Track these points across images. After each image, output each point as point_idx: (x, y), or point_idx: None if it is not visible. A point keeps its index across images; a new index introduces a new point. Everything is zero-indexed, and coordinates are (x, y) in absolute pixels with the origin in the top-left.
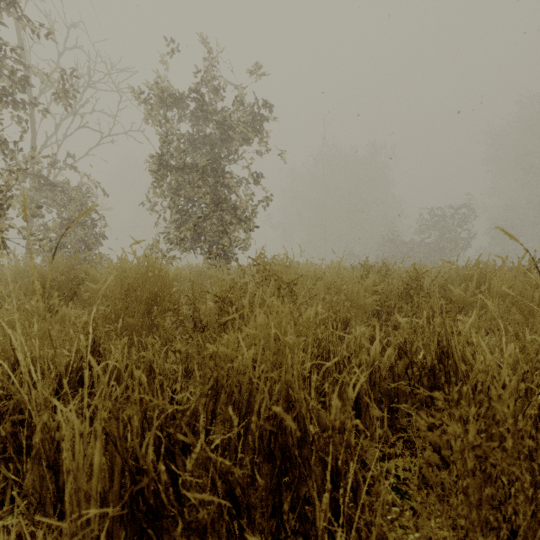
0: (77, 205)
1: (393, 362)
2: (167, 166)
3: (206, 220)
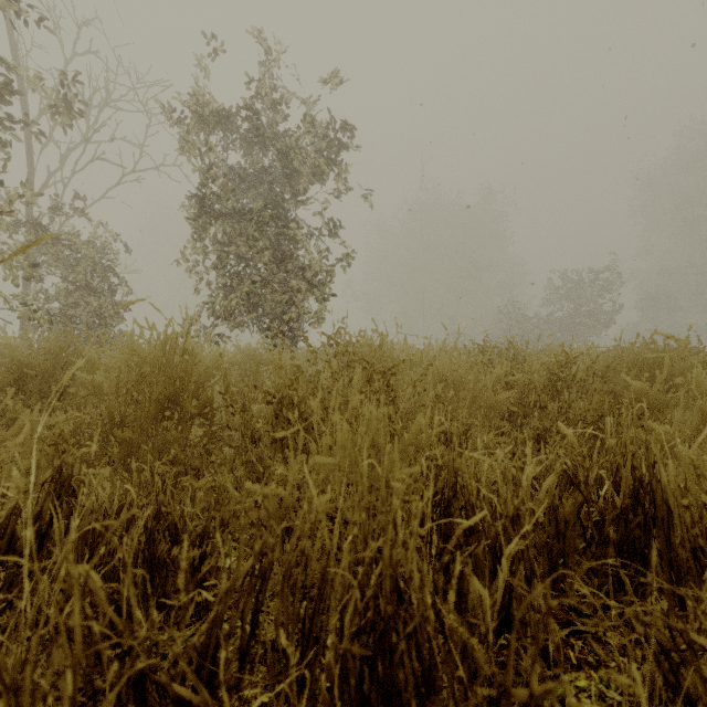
0: (88, 265)
1: (555, 500)
2: (212, 212)
3: (265, 286)
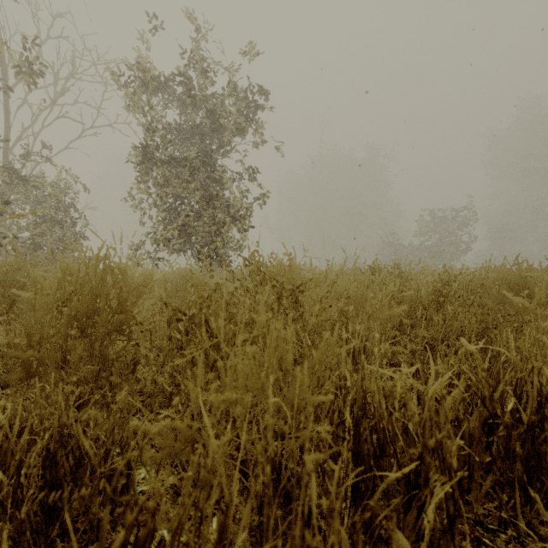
0: (53, 202)
1: (459, 413)
2: (154, 159)
3: (197, 219)
